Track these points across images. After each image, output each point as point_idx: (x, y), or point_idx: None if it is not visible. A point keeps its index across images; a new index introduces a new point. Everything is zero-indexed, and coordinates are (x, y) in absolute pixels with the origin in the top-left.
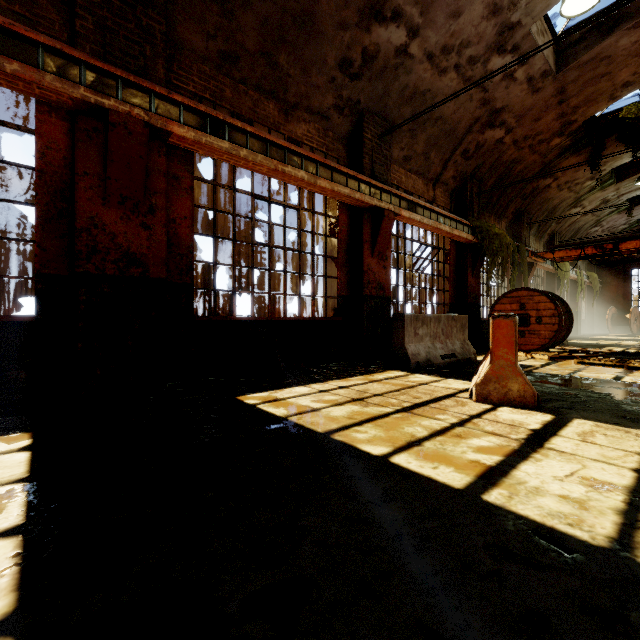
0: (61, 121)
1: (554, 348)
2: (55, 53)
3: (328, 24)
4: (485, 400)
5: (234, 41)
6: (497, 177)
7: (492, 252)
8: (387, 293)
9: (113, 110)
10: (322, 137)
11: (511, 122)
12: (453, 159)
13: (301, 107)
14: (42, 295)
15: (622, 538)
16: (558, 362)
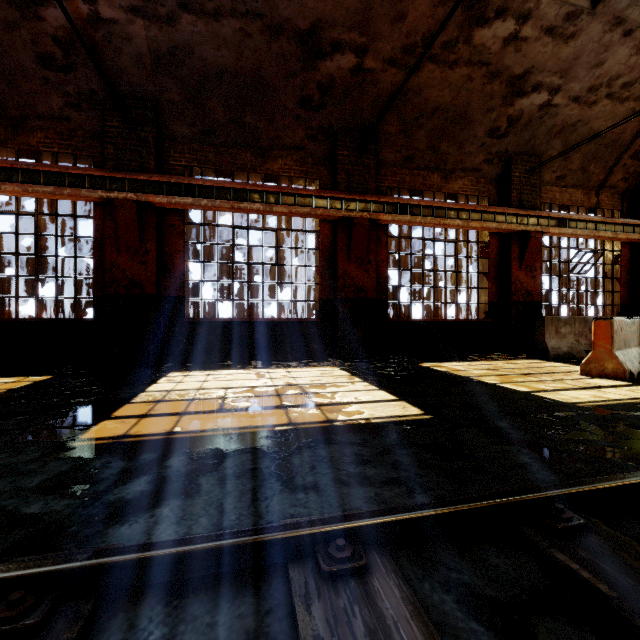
0: (329, 224)
1: None
2: (333, 198)
3: (477, 114)
4: (587, 374)
5: (412, 148)
6: None
7: None
8: (536, 298)
9: (355, 217)
10: (475, 185)
11: None
12: (620, 164)
13: (457, 170)
14: (322, 309)
15: (579, 402)
16: None
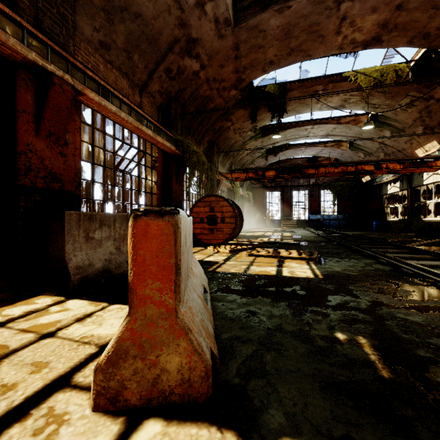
0: None
1: (232, 240)
2: None
3: None
4: (114, 403)
5: None
6: (196, 107)
7: (191, 165)
8: (68, 187)
9: None
10: None
11: (204, 59)
12: (158, 73)
13: None
14: None
15: None
16: (236, 255)
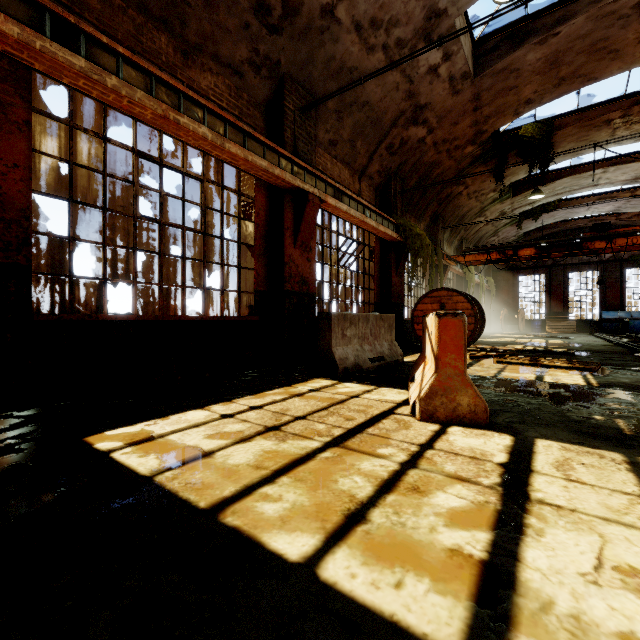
0: None
1: (468, 347)
2: None
3: None
4: (431, 418)
5: None
6: (418, 178)
7: (414, 252)
8: (311, 289)
9: None
10: (234, 97)
11: (433, 122)
12: (379, 152)
13: (206, 52)
14: None
15: None
16: (479, 362)
